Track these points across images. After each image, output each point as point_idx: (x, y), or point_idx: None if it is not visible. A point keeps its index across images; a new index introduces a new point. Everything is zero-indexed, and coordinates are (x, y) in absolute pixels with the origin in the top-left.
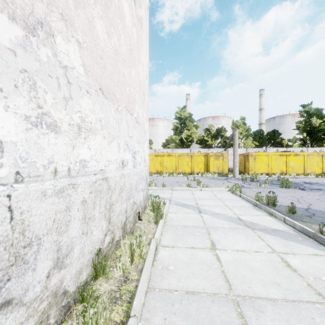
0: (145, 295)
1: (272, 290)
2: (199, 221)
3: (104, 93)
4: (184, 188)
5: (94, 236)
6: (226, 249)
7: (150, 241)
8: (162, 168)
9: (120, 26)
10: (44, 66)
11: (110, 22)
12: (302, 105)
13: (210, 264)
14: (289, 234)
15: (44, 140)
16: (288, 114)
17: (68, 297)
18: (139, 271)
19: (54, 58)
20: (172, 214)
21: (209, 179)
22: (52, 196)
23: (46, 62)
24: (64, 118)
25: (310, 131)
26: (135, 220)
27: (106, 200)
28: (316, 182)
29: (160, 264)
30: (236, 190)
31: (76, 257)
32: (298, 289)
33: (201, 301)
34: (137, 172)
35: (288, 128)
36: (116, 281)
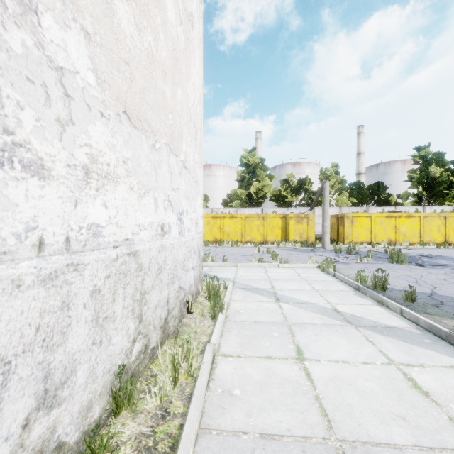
0: (196, 443)
1: (396, 429)
2: (277, 314)
3: (132, 120)
4: (254, 264)
5: (114, 346)
6: (320, 359)
7: (204, 348)
8: (223, 235)
9: (157, 20)
10: (18, 62)
11: (142, 10)
12: (417, 148)
13: (296, 385)
14: (411, 333)
15: (17, 190)
16: (396, 160)
17: (65, 453)
18: (187, 399)
19: (37, 51)
20: (238, 303)
21: (289, 250)
22: (33, 287)
23: (21, 55)
24: (58, 154)
25: (428, 183)
26: (182, 313)
27: (135, 286)
28: (438, 255)
29: (220, 386)
30: (329, 267)
31: (82, 384)
32: (435, 426)
33: (286, 452)
34: (186, 242)
35: (397, 179)
36: (148, 416)
